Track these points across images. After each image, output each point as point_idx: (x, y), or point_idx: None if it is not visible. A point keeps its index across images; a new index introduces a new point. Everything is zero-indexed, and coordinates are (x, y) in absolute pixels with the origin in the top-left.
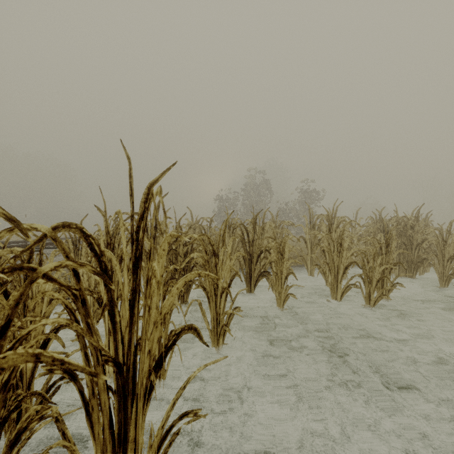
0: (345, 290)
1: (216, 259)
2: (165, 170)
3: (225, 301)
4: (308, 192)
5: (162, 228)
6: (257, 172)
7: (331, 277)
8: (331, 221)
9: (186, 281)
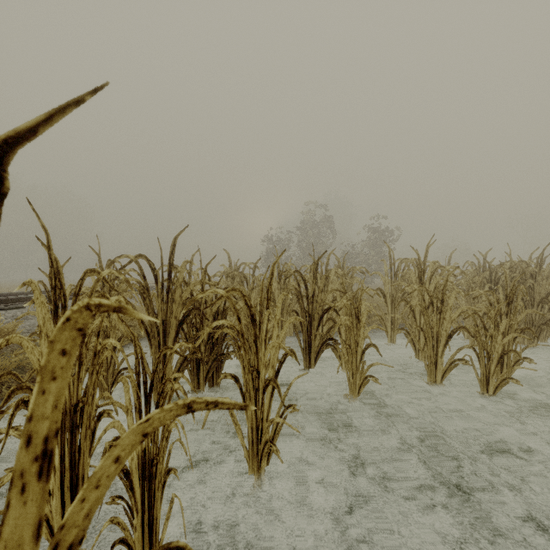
0: (448, 368)
1: (255, 330)
2: (66, 103)
3: (271, 397)
4: (380, 231)
5: (179, 277)
6: (315, 206)
7: (427, 348)
8: (423, 268)
9: (149, 434)
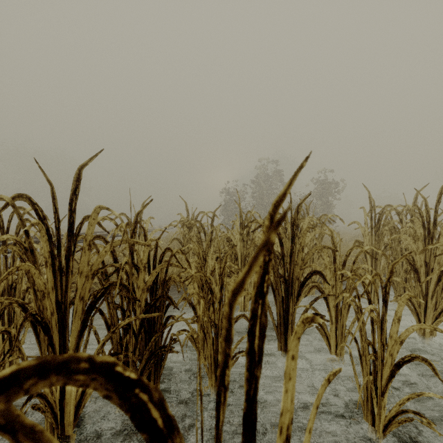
0: None
1: None
2: None
3: None
4: (326, 183)
5: (86, 233)
6: (267, 162)
7: None
8: (434, 216)
9: None
